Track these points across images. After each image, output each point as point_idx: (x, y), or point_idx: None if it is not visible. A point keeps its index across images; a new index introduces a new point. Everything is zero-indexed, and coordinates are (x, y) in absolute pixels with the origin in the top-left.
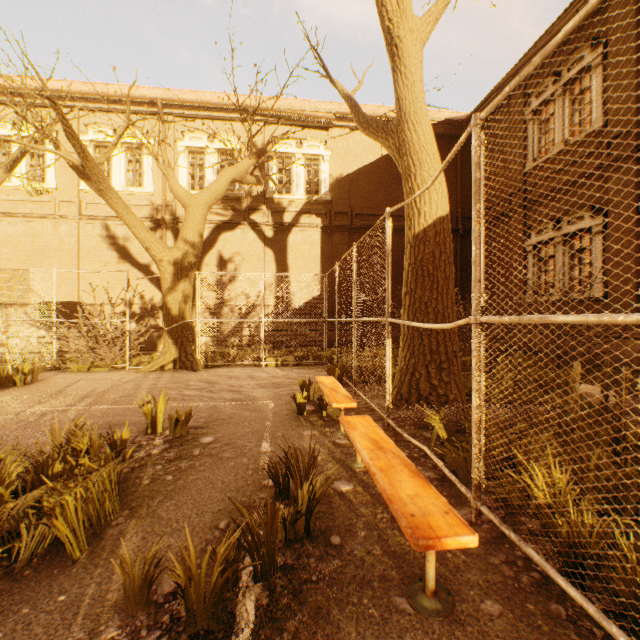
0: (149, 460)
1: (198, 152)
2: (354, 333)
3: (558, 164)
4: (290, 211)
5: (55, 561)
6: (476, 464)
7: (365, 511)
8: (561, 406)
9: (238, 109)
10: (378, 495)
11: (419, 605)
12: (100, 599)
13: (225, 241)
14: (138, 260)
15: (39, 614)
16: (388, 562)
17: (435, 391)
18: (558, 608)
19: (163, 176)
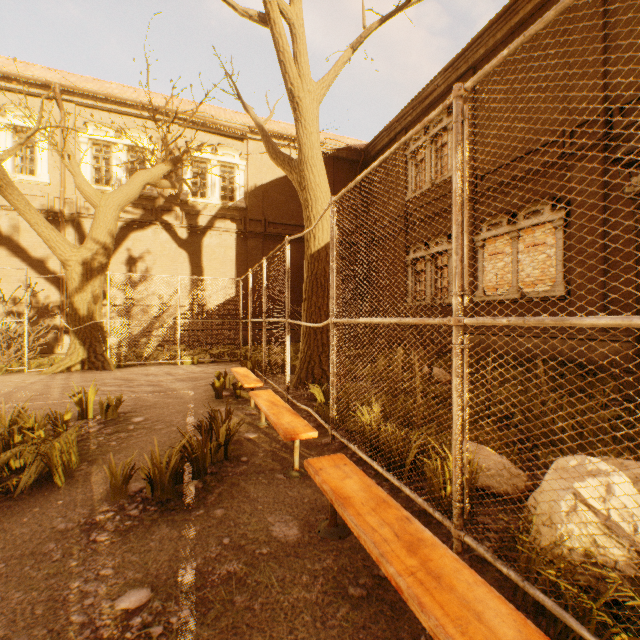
0: (90, 435)
1: (104, 145)
2: (264, 331)
3: (428, 198)
4: (205, 215)
5: (43, 490)
6: (332, 408)
7: (265, 445)
8: (407, 380)
9: (154, 119)
10: (274, 437)
11: (290, 475)
12: (90, 499)
13: (135, 240)
14: (29, 255)
15: (49, 509)
16: (276, 463)
17: (325, 375)
18: (360, 468)
19: (62, 166)
